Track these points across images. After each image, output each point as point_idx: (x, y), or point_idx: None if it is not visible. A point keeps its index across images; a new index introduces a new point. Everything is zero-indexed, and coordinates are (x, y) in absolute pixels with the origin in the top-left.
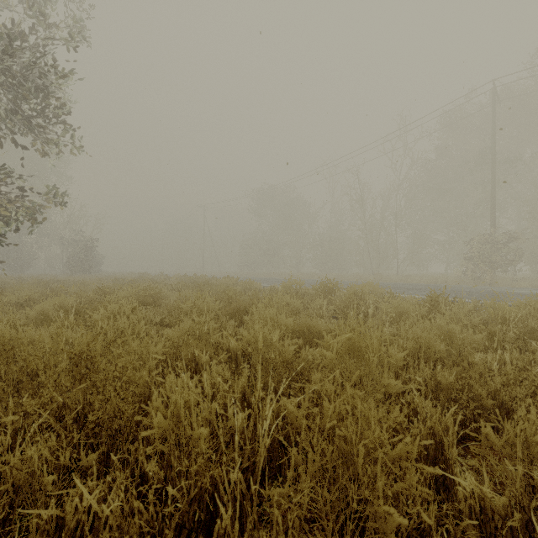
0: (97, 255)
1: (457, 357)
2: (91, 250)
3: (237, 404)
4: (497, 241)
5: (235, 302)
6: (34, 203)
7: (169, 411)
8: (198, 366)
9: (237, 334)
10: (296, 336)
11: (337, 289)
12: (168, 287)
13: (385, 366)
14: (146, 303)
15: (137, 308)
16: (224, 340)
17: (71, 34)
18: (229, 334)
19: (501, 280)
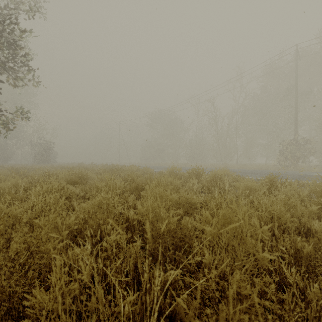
0: (53, 152)
1: (299, 224)
2: (49, 149)
3: (129, 276)
4: (299, 143)
5: (136, 182)
6: (7, 118)
7: (44, 311)
8: (102, 235)
9: (135, 205)
10: (177, 207)
11: (203, 173)
12: (94, 172)
13: (259, 240)
14: (76, 182)
15: (65, 187)
16: (124, 211)
17: (29, 6)
18: (130, 206)
19: (302, 167)
